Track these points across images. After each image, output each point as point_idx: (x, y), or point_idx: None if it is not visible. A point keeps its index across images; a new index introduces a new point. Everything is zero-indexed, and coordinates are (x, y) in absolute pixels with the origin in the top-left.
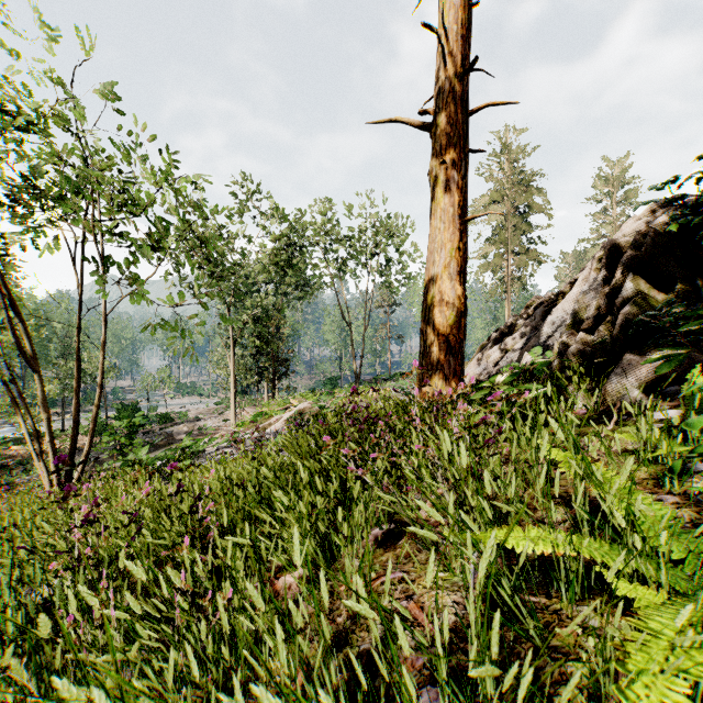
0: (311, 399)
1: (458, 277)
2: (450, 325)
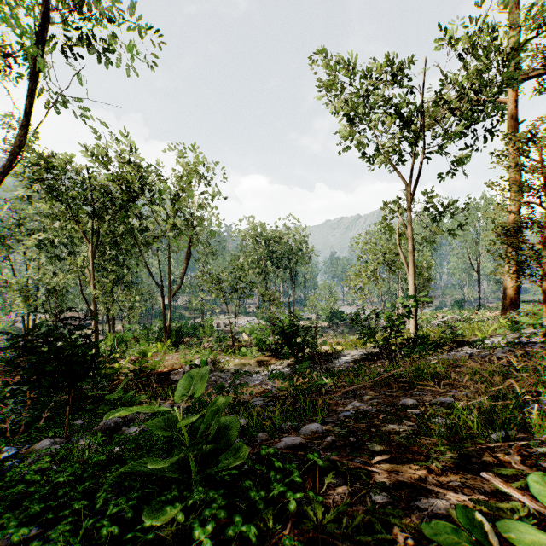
0: (449, 314)
1: (514, 282)
2: (511, 296)
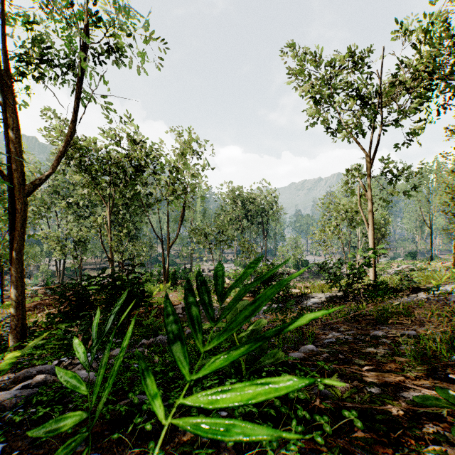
0: (403, 264)
1: None
2: None
